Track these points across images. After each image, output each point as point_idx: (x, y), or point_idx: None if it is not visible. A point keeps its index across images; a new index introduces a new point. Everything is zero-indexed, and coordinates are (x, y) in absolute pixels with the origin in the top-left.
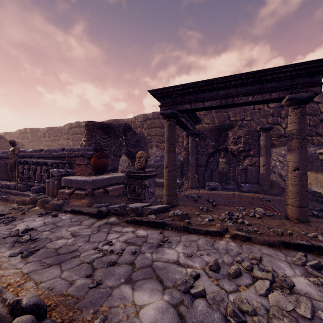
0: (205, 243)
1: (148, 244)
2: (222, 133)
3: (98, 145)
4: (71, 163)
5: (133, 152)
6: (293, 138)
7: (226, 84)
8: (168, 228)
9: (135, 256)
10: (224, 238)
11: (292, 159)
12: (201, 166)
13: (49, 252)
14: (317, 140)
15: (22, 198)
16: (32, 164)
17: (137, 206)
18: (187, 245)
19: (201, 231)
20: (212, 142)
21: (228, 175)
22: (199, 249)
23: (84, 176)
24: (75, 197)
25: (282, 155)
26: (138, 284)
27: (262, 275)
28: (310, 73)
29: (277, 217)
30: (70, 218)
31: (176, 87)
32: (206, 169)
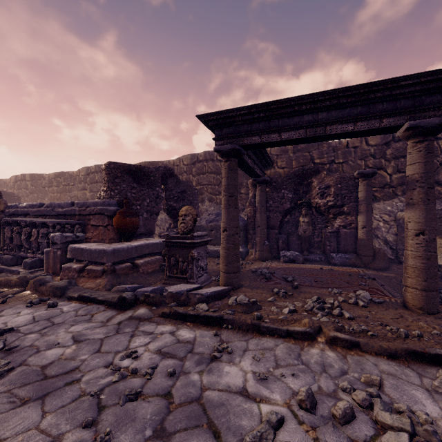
0: (286, 353)
1: (196, 356)
2: (303, 181)
3: (123, 197)
4: (84, 223)
5: (177, 207)
6: (415, 187)
7: (314, 105)
8: (228, 326)
9: (173, 379)
10: (316, 344)
11: (414, 218)
12: (273, 228)
13: (30, 374)
14: (437, 191)
15: (6, 277)
16: (24, 226)
17: (180, 289)
18: (259, 357)
19: (279, 331)
20: (290, 194)
21: (312, 241)
22: (278, 364)
23: (101, 244)
24: (87, 275)
25: (388, 213)
26: (175, 441)
27: (392, 421)
28: (441, 89)
29: (390, 305)
30: (76, 310)
31: (239, 110)
32: (280, 233)
